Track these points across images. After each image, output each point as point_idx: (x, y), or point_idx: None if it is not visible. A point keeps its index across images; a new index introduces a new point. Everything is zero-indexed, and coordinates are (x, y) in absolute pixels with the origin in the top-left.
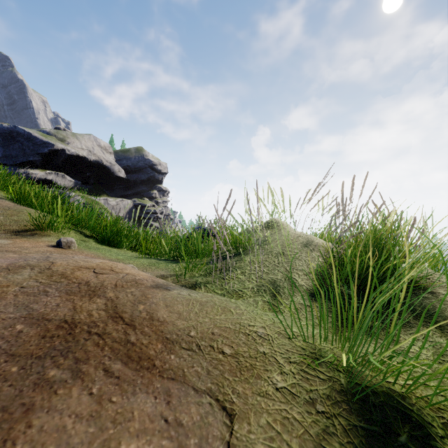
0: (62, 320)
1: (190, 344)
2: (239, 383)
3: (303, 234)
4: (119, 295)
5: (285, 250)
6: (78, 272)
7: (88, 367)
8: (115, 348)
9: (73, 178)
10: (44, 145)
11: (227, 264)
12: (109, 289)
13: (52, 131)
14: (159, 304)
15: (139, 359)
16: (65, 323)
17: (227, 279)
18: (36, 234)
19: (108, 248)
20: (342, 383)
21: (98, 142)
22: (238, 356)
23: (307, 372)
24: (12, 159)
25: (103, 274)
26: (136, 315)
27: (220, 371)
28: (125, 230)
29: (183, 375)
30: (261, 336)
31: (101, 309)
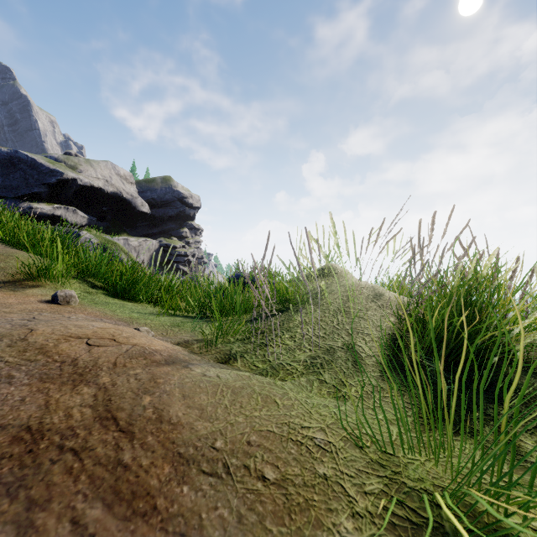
0: (23, 427)
1: (213, 463)
2: None
3: (368, 285)
4: (117, 379)
5: (346, 307)
6: (65, 344)
7: (47, 517)
8: (97, 476)
9: (86, 213)
10: (51, 174)
11: (271, 325)
12: (104, 370)
13: (61, 156)
14: (173, 394)
15: (132, 496)
16: (27, 431)
17: (272, 346)
18: (27, 286)
19: (122, 302)
20: (447, 531)
21: (117, 170)
22: (286, 484)
23: (392, 511)
24: (12, 190)
25: (100, 346)
26: (138, 413)
27: (259, 515)
28: (144, 279)
29: (199, 526)
30: (320, 445)
31: (86, 404)
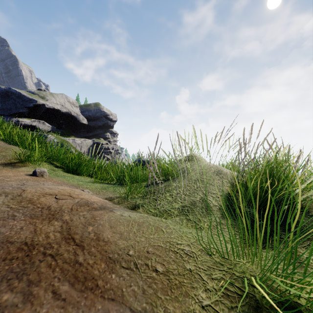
0: (23, 243)
1: (128, 262)
2: (170, 302)
3: (214, 165)
4: (73, 217)
5: (201, 178)
6: (43, 198)
7: (39, 290)
8: (65, 269)
9: (50, 124)
10: (30, 101)
11: (158, 188)
12: (66, 212)
13: (36, 91)
14: (105, 226)
15: (85, 279)
16: (25, 245)
17: (159, 200)
18: (18, 166)
19: (72, 175)
20: (257, 299)
21: (68, 99)
22: (169, 274)
23: (227, 288)
24: (7, 111)
25: (63, 199)
26: (86, 236)
27: (154, 289)
28: (85, 162)
29: (121, 295)
30: (187, 253)
31: (57, 231)
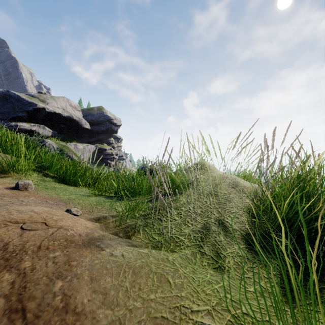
0: None
1: None
2: None
3: (228, 176)
4: (37, 263)
5: (214, 191)
6: (3, 229)
7: None
8: None
9: (51, 129)
10: (29, 105)
11: (164, 204)
12: (28, 254)
13: (36, 94)
14: (82, 278)
15: None
16: None
17: (165, 221)
18: (0, 177)
19: (66, 186)
20: None
21: (70, 102)
22: None
23: None
24: (5, 115)
25: (31, 230)
26: (47, 302)
27: None
28: (81, 171)
29: None
30: None
31: (2, 293)
